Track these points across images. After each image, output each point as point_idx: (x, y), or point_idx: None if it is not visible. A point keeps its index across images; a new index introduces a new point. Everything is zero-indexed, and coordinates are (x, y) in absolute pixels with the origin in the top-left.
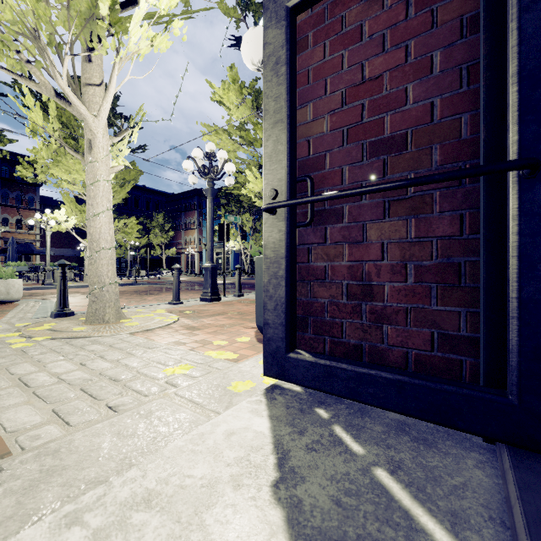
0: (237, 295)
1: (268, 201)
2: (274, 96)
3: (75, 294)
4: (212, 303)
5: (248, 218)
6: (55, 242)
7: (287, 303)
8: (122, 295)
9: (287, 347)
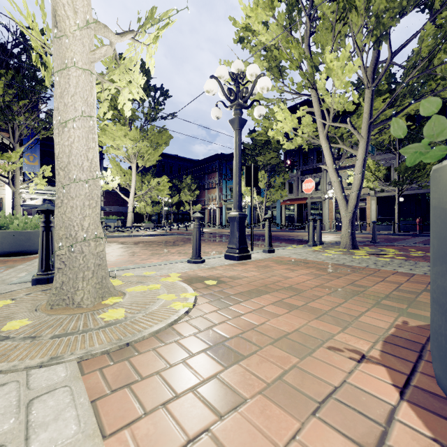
0: (266, 251)
1: None
2: None
3: (112, 244)
4: (240, 261)
5: (263, 175)
6: (114, 201)
7: None
8: (150, 246)
9: None
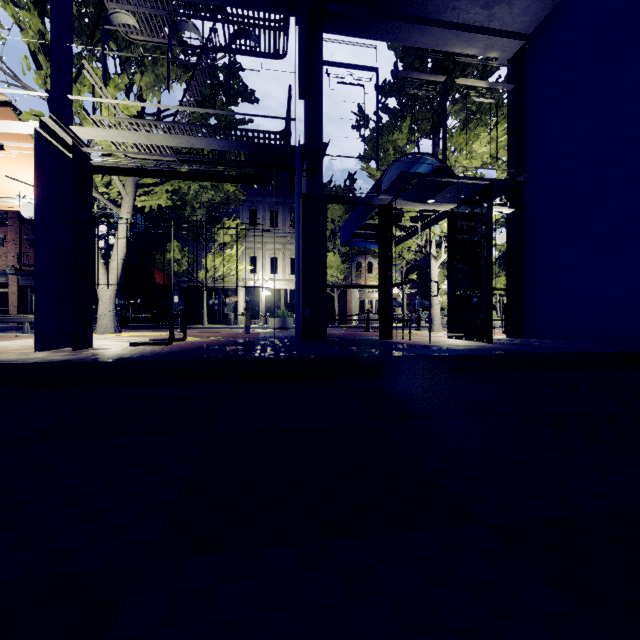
0: None
1: None
2: None
3: None
4: None
5: None
6: (407, 296)
7: None
8: None
9: None
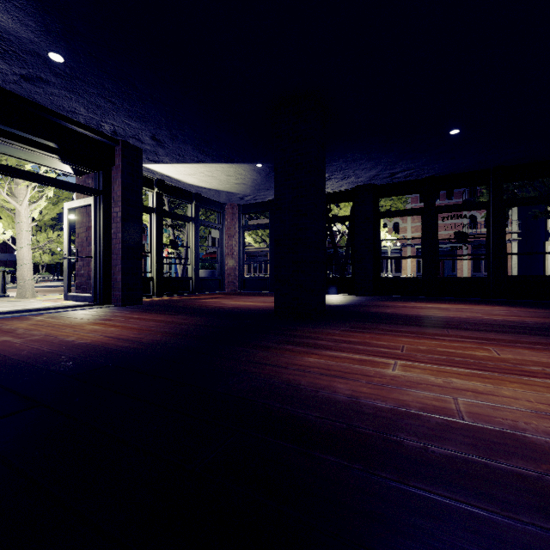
0: None
1: (65, 256)
2: (66, 230)
3: (11, 292)
4: None
5: None
6: None
7: (68, 281)
8: (50, 292)
9: (68, 292)
